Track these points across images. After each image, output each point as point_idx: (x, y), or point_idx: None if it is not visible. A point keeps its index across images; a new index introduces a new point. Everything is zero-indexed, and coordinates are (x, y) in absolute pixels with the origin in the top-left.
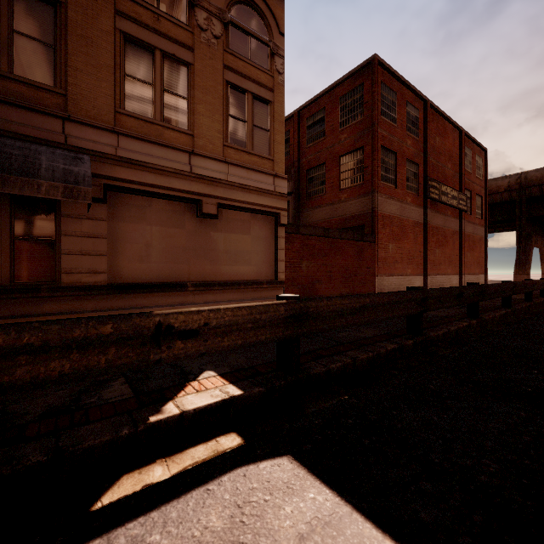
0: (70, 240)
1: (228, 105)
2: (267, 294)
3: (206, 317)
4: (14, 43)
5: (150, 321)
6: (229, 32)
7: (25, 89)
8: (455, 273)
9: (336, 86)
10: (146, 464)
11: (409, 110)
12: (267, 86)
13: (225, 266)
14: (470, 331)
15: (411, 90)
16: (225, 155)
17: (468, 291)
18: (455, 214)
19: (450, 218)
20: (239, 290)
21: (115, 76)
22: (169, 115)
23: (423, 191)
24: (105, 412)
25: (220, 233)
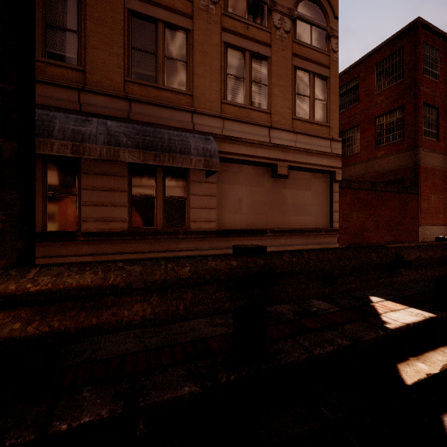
0: (195, 198)
1: (295, 86)
2: (324, 240)
3: (418, 251)
4: (165, 65)
5: (391, 252)
6: (296, 26)
7: (170, 95)
8: None
9: (371, 54)
10: (404, 359)
11: None
12: (324, 64)
13: (292, 216)
14: None
15: None
16: (293, 126)
17: None
18: None
19: None
20: (303, 236)
21: (221, 76)
22: (255, 100)
23: None
24: (341, 318)
25: (288, 190)
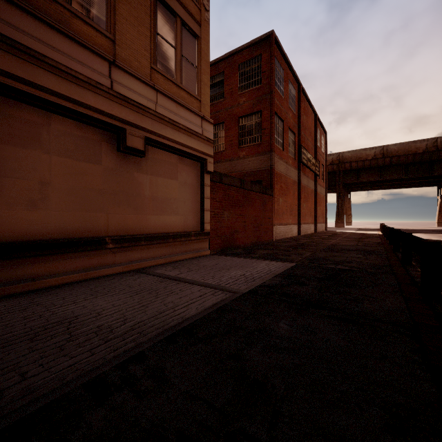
0: None
1: (156, 20)
2: (194, 247)
3: None
4: None
5: None
6: None
7: None
8: (312, 222)
9: (235, 53)
10: None
11: (290, 88)
12: (195, 17)
13: (151, 216)
14: None
15: (292, 72)
16: (153, 79)
17: None
18: (312, 177)
19: (310, 180)
20: (167, 244)
21: None
22: None
23: (298, 156)
24: None
25: (145, 175)
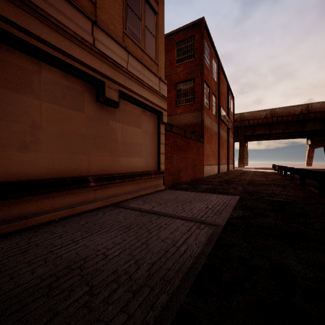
0: None
1: None
2: (153, 183)
3: None
4: None
5: None
6: None
7: None
8: (226, 163)
9: (173, 33)
10: None
11: (213, 63)
12: None
13: (122, 158)
14: None
15: (214, 51)
16: (124, 42)
17: None
18: (226, 130)
19: (225, 132)
20: (134, 181)
21: None
22: None
23: (217, 114)
24: None
25: (118, 123)
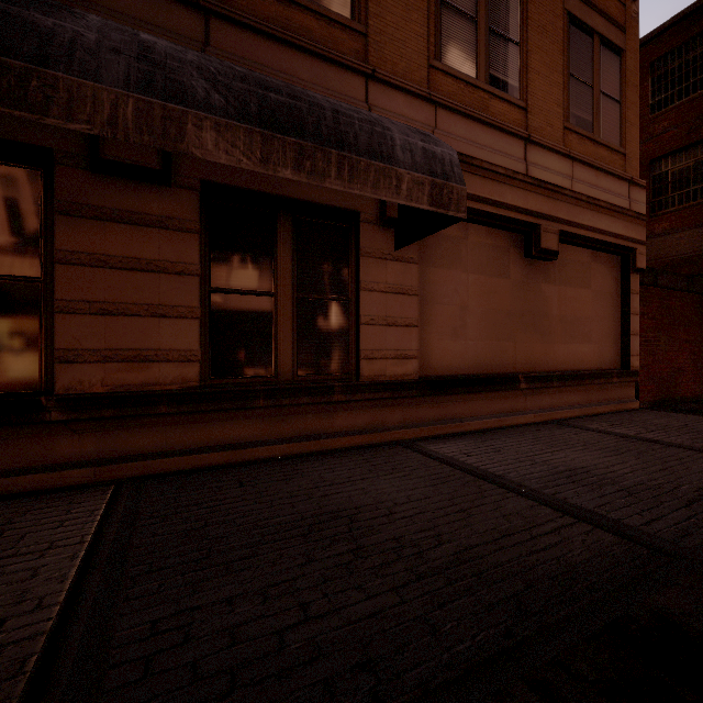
0: (370, 298)
1: (569, 56)
2: (615, 394)
3: None
4: None
5: None
6: None
7: (313, 23)
8: None
9: (642, 45)
10: None
11: None
12: (617, 22)
13: (559, 344)
14: None
15: None
16: (565, 144)
17: None
18: None
19: None
20: (581, 387)
21: (427, 0)
22: (496, 72)
23: None
24: None
25: (553, 285)
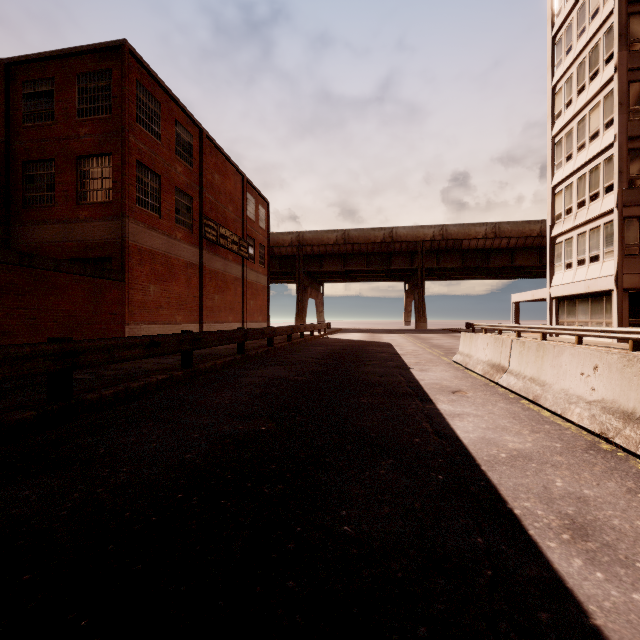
0: None
1: None
2: None
3: None
4: None
5: None
6: None
7: None
8: (237, 321)
9: (71, 54)
10: None
11: (180, 132)
12: None
13: None
14: (172, 384)
15: (183, 109)
16: None
17: (169, 340)
18: (237, 260)
19: (232, 263)
20: None
21: None
22: None
23: (199, 229)
24: None
25: None
